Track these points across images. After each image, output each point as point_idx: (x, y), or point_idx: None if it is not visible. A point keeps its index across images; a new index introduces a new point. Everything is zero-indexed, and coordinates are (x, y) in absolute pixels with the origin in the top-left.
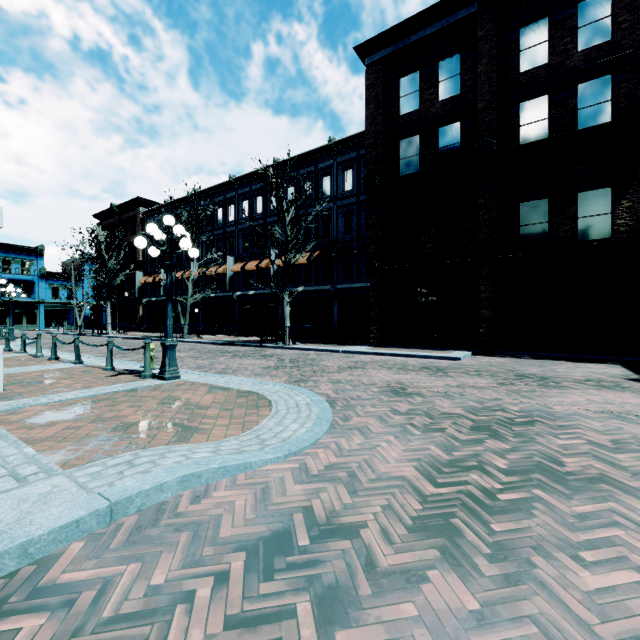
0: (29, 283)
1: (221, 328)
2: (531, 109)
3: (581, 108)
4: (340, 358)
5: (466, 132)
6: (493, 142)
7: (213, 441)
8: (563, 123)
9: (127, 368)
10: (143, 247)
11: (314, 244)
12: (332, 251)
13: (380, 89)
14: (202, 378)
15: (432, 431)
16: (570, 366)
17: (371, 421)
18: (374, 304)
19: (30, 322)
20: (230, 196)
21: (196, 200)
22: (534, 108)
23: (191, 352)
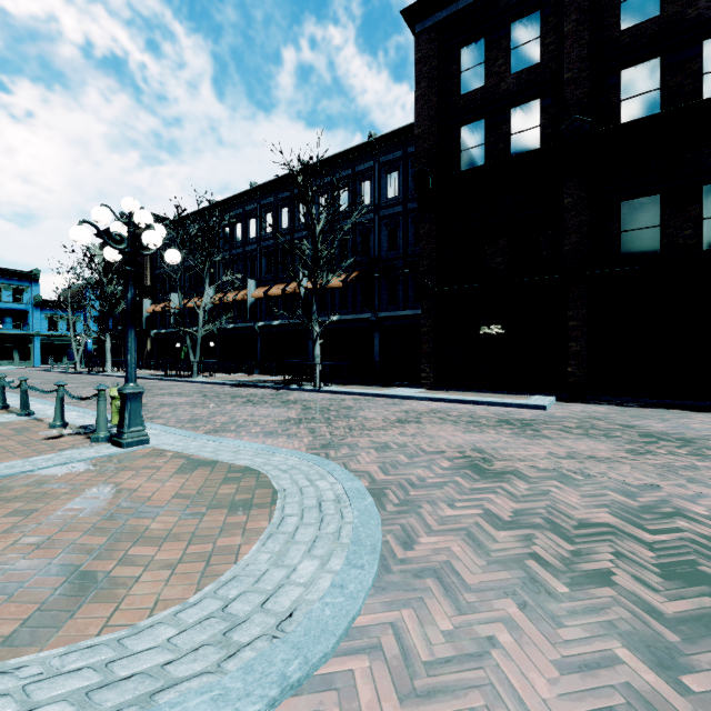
0: (22, 313)
1: (241, 365)
2: (637, 77)
3: (708, 72)
4: (385, 406)
5: (548, 112)
6: (587, 120)
7: (120, 626)
8: (682, 93)
9: (86, 423)
10: (84, 242)
11: (351, 261)
12: (373, 271)
13: (434, 62)
14: (181, 443)
15: (588, 582)
16: (703, 419)
17: (456, 547)
18: (427, 335)
19: (23, 358)
20: (251, 208)
21: (212, 214)
22: (641, 76)
23: (194, 396)
